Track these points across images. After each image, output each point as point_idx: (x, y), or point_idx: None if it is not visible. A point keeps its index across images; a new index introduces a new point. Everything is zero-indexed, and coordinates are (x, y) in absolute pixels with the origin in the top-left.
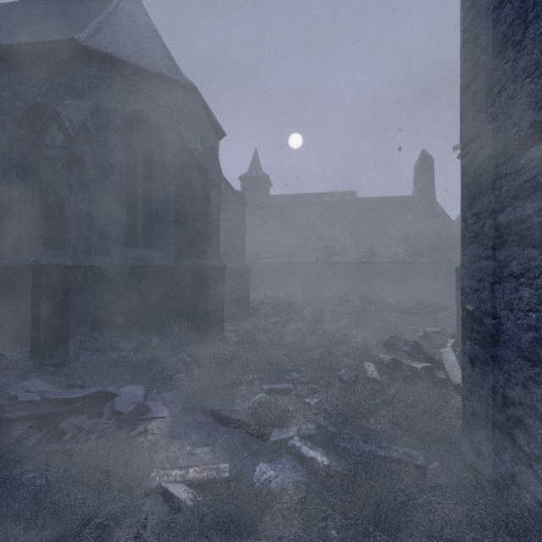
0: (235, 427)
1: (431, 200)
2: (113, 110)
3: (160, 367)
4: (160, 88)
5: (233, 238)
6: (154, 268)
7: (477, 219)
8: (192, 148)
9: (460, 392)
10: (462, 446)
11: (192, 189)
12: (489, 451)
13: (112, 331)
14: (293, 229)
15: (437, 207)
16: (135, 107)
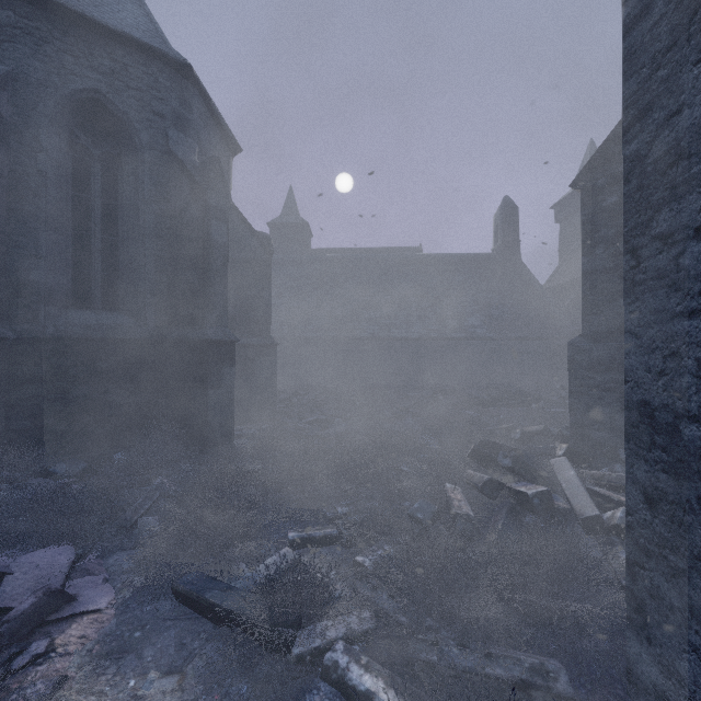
0: (229, 625)
1: (515, 259)
2: (46, 84)
3: (116, 505)
4: (130, 59)
5: (252, 300)
6: (119, 342)
7: (663, 246)
8: (183, 158)
9: (590, 529)
10: (628, 646)
11: (183, 220)
12: (694, 673)
13: (39, 446)
14: (340, 294)
15: (523, 268)
16: (85, 83)
